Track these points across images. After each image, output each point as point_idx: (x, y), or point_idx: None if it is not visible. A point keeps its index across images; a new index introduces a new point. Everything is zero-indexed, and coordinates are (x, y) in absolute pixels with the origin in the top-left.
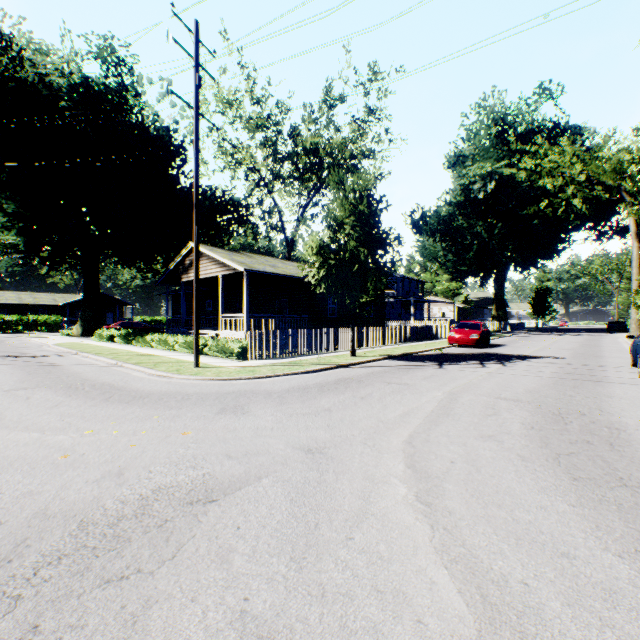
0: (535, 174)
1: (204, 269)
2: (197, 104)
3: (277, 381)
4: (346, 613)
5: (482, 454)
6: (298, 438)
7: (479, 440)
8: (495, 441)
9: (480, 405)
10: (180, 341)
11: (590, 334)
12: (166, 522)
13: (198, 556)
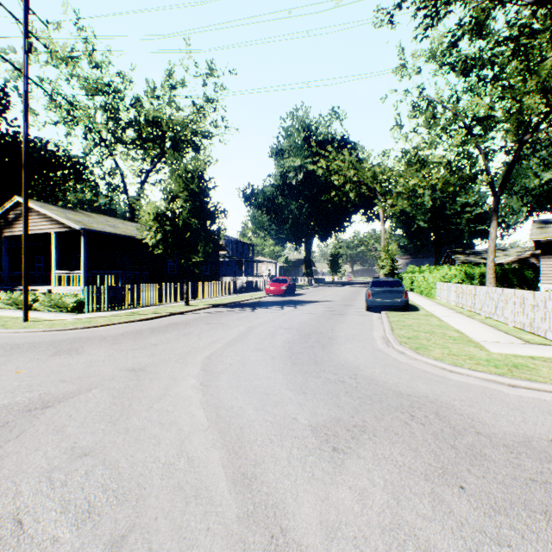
0: (329, 172)
1: (33, 225)
2: (27, 69)
3: (113, 328)
4: (140, 435)
5: (251, 358)
6: (126, 364)
7: (254, 351)
8: (263, 351)
9: (266, 333)
10: (3, 298)
11: (361, 285)
12: (8, 423)
13: (39, 433)
